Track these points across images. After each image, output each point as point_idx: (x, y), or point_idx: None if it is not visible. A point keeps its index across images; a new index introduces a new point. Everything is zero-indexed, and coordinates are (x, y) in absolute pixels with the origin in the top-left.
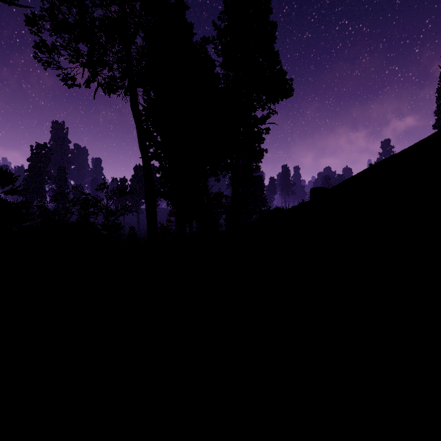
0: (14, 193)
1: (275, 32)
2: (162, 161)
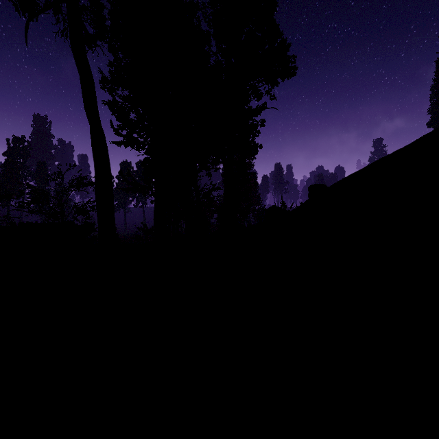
0: None
1: (276, 1)
2: (139, 148)
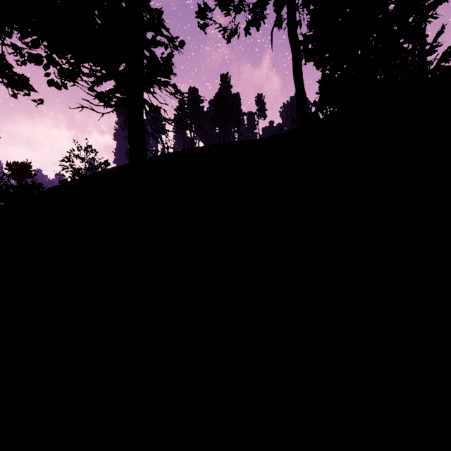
0: None
1: None
2: None
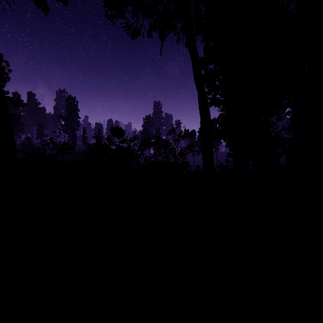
0: (124, 142)
1: None
2: (220, 105)
